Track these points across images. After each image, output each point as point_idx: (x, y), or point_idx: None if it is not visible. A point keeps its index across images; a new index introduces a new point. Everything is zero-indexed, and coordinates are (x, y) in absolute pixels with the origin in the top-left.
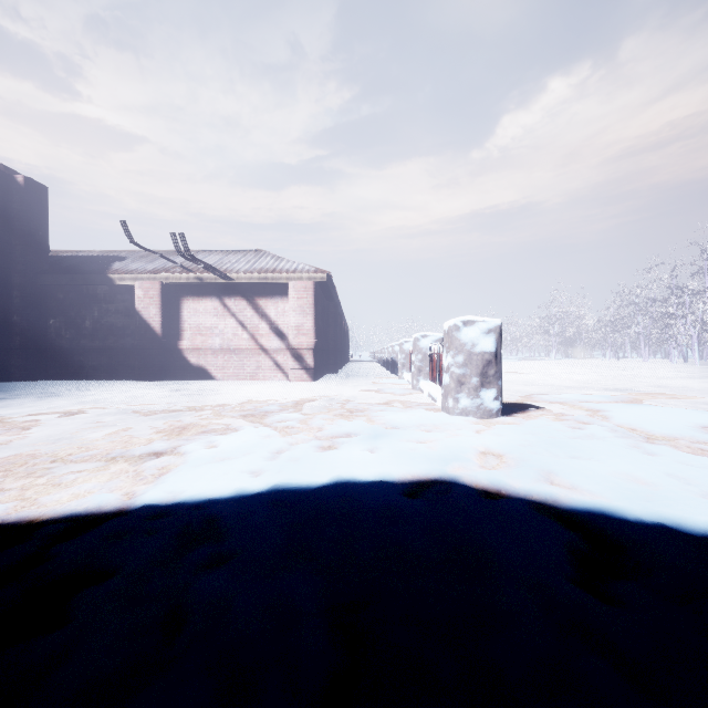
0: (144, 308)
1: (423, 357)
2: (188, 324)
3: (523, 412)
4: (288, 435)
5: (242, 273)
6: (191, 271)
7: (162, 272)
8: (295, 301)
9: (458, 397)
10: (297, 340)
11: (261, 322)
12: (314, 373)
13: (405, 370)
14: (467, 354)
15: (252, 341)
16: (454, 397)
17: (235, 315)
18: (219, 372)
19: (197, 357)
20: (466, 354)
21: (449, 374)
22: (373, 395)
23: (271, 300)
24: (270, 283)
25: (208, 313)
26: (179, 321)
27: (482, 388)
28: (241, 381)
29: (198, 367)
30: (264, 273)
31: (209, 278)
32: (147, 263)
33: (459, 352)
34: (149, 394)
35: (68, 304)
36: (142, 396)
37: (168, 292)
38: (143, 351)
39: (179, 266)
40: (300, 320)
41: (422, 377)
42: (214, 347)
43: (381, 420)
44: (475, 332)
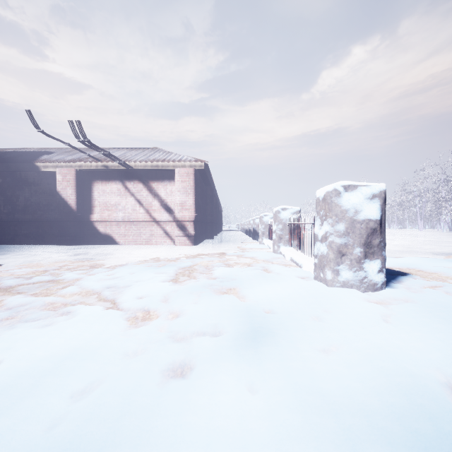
0: (62, 189)
1: (283, 227)
2: (98, 202)
3: (397, 281)
4: (134, 328)
5: (139, 162)
6: (99, 160)
7: (76, 161)
8: (180, 183)
9: (338, 269)
10: (181, 213)
11: (154, 200)
12: (194, 239)
13: (264, 237)
14: (349, 222)
15: (147, 214)
16: (333, 269)
17: (133, 195)
18: (121, 238)
19: (104, 227)
20: (348, 222)
21: (327, 243)
22: (241, 259)
23: (161, 183)
24: (161, 170)
25: (113, 193)
26: (91, 199)
27: (366, 260)
28: (139, 245)
29: (105, 235)
30: (156, 162)
31: (113, 166)
32: (68, 156)
33: (340, 219)
34: (51, 258)
35: (5, 186)
36: (40, 260)
37: (82, 177)
38: (61, 222)
39: (88, 155)
40: (183, 198)
41: (282, 244)
42: (117, 220)
43: (254, 297)
44: (357, 197)
